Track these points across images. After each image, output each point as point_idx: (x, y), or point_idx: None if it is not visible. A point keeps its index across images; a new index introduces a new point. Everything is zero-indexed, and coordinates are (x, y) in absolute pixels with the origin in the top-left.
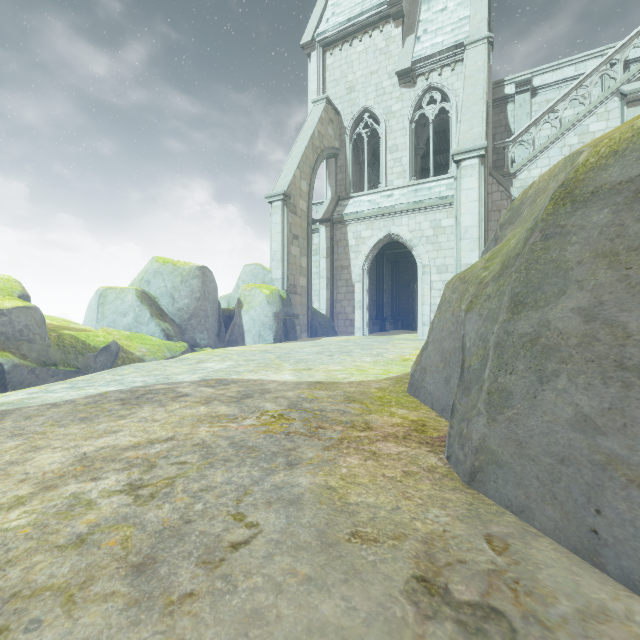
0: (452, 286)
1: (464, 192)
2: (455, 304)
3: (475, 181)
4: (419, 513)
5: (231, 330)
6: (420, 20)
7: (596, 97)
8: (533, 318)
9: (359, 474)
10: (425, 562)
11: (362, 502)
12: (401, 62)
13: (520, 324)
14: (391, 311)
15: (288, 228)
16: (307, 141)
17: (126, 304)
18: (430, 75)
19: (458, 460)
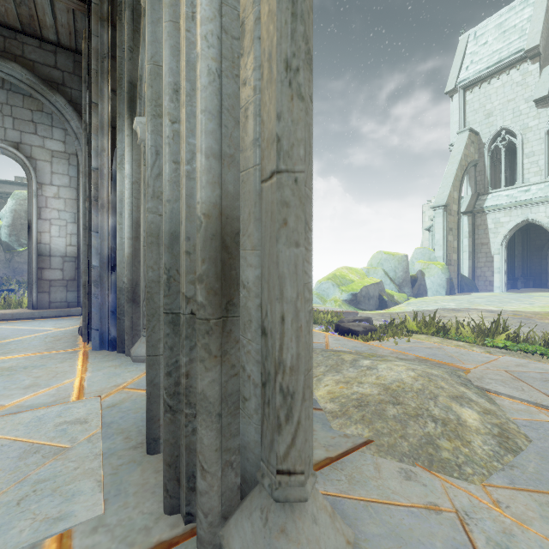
0: None
1: None
2: None
3: None
4: None
5: (418, 288)
6: None
7: None
8: None
9: None
10: None
11: None
12: (538, 91)
13: None
14: (521, 272)
15: (447, 225)
16: (457, 165)
17: (378, 276)
18: None
19: None
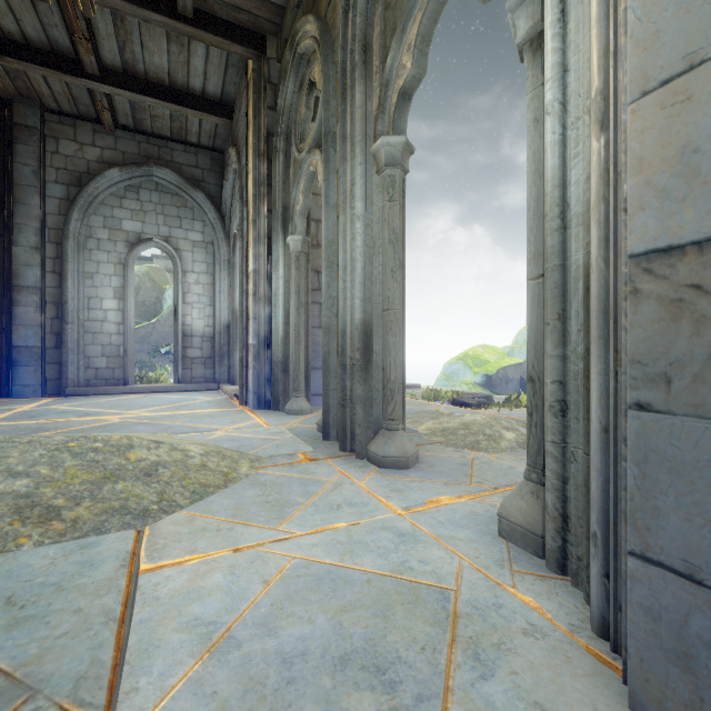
0: None
1: None
2: None
3: None
4: None
5: None
6: None
7: None
8: None
9: None
10: None
11: None
12: None
13: None
14: None
15: None
16: None
17: (525, 356)
18: None
19: None
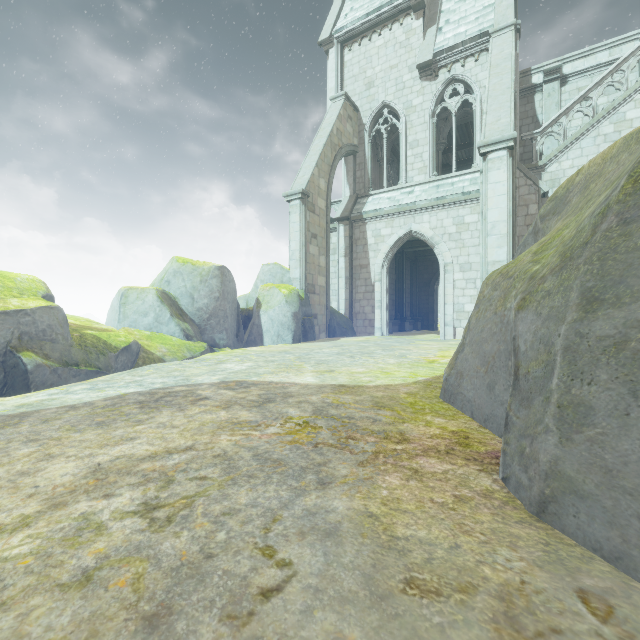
0: (492, 283)
1: (491, 186)
2: (497, 302)
3: (503, 174)
4: (485, 554)
5: (250, 330)
6: (442, 11)
7: (633, 83)
8: (616, 317)
9: (403, 498)
10: (508, 630)
11: (412, 536)
12: (422, 55)
13: (597, 324)
14: (410, 311)
15: (306, 227)
16: (325, 138)
17: (147, 304)
18: (452, 67)
19: (520, 484)
